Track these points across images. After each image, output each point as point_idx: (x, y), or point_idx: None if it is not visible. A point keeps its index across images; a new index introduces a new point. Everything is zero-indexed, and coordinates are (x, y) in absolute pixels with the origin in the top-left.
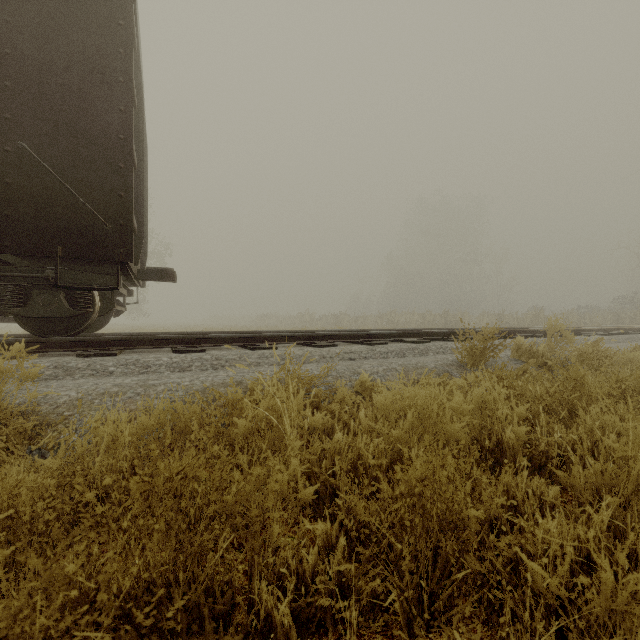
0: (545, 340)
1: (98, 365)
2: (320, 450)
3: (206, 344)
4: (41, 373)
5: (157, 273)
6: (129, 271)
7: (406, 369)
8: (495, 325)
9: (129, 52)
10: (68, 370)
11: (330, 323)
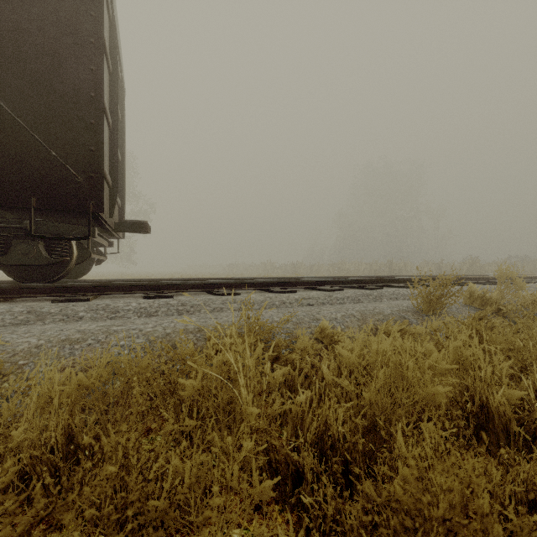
0: (490, 287)
1: (69, 310)
2: (280, 405)
3: (175, 290)
4: (13, 318)
5: (132, 225)
6: (103, 222)
7: (364, 315)
8: (434, 273)
9: (100, 15)
10: (40, 315)
11: (289, 271)
